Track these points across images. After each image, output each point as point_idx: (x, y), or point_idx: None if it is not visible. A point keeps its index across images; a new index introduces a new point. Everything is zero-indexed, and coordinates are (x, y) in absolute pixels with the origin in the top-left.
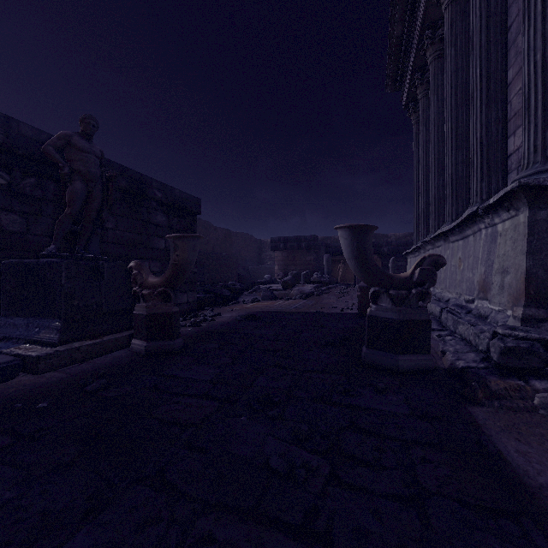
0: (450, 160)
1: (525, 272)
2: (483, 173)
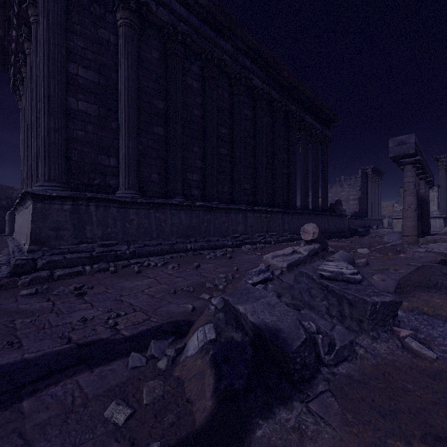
0: (31, 155)
1: (31, 230)
2: (38, 173)
